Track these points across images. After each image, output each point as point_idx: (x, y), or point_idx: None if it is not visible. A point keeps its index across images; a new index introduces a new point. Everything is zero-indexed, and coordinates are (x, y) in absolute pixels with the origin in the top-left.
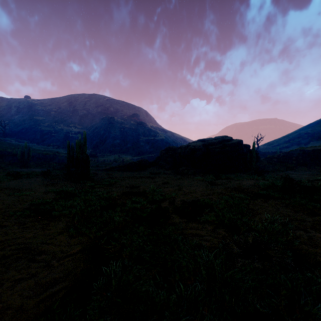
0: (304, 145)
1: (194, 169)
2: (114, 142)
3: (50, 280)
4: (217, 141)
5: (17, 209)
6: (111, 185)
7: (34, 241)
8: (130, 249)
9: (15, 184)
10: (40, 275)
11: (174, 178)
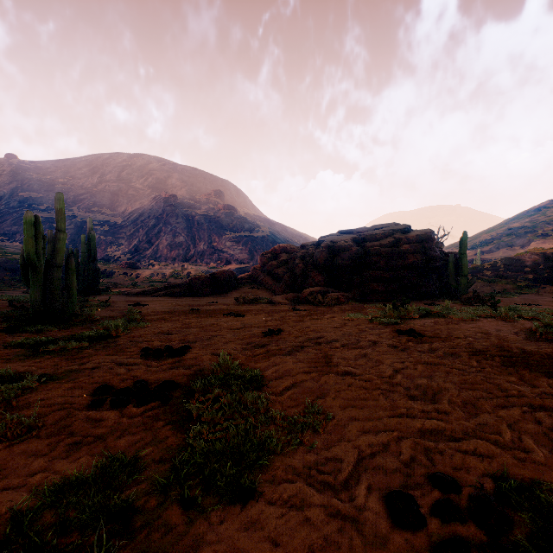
0: (521, 247)
1: (336, 292)
2: (174, 240)
3: None
4: (381, 231)
5: None
6: (105, 341)
7: None
8: None
9: None
10: None
11: (295, 314)
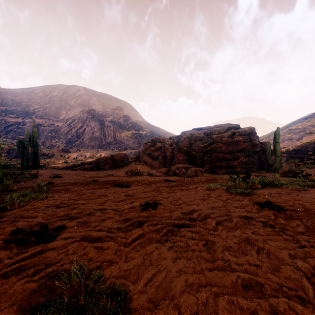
0: (297, 140)
1: (193, 167)
2: (93, 136)
3: None
4: (222, 128)
5: None
6: None
7: None
8: None
9: None
10: None
11: (167, 185)
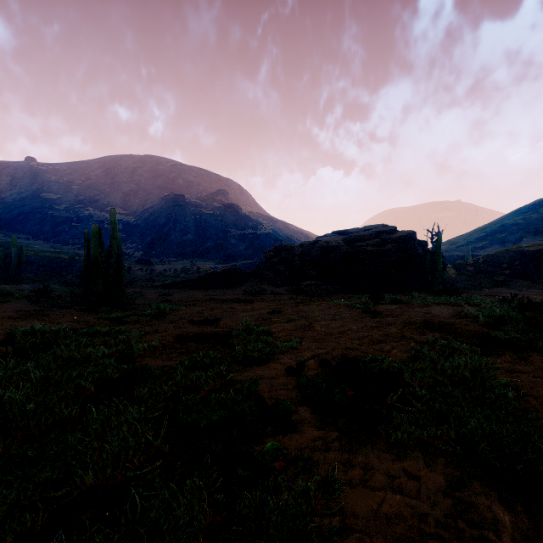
0: (513, 244)
1: (328, 285)
2: (183, 238)
3: None
4: (369, 233)
5: None
6: (160, 317)
7: None
8: None
9: None
10: None
11: (292, 301)
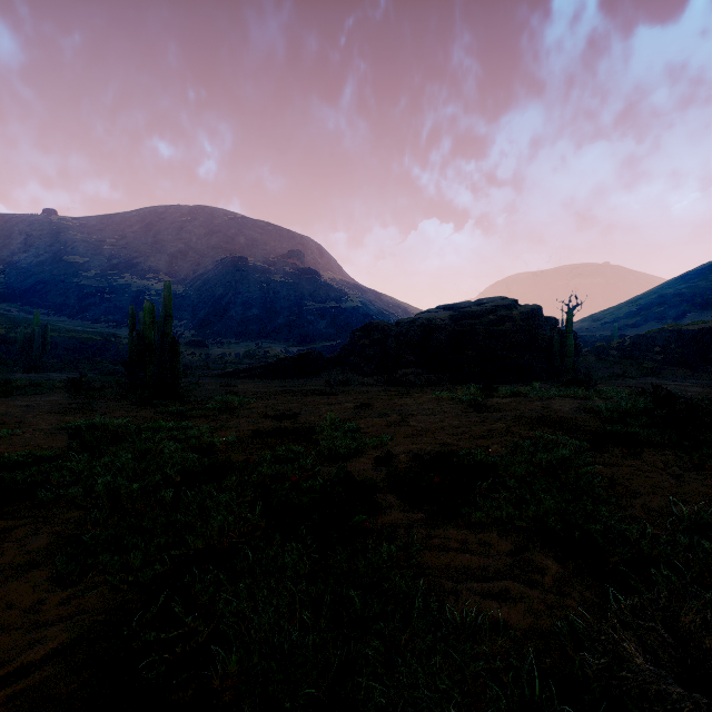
0: (674, 320)
1: (430, 374)
2: (246, 313)
3: None
4: (483, 308)
5: None
6: (228, 411)
7: None
8: (240, 649)
9: None
10: None
11: (385, 394)
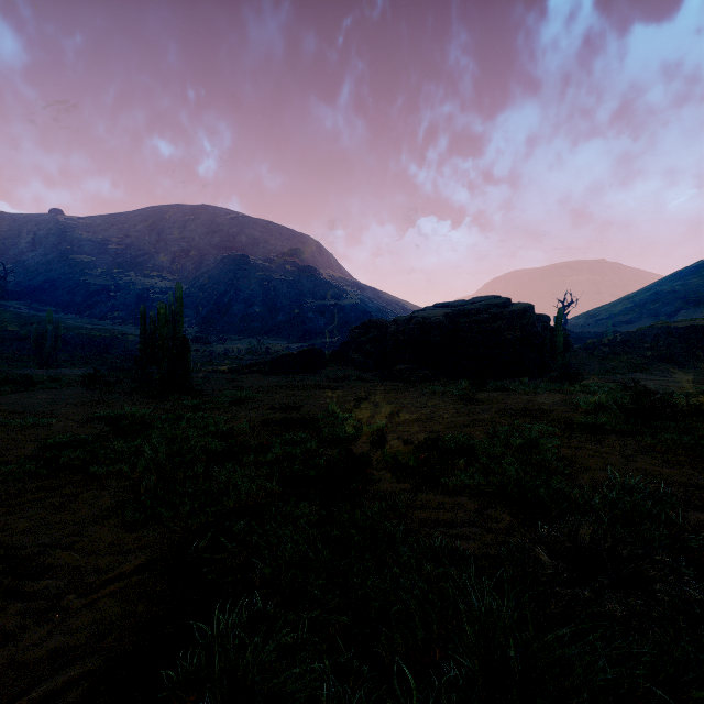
0: (667, 317)
1: (426, 370)
2: (247, 310)
3: (51, 653)
4: (477, 306)
5: (7, 461)
6: (237, 404)
7: (32, 541)
8: (273, 563)
9: (18, 403)
10: (27, 637)
11: (382, 388)
